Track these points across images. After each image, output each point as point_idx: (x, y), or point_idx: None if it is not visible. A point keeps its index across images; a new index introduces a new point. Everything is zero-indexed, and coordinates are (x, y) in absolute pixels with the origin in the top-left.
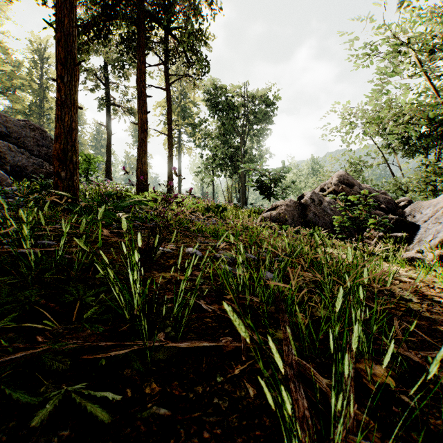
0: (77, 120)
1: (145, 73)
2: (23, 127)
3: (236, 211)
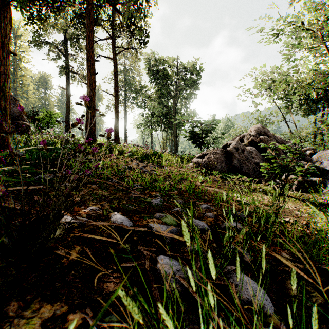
0: (8, 64)
1: (93, 41)
2: None
3: (170, 158)
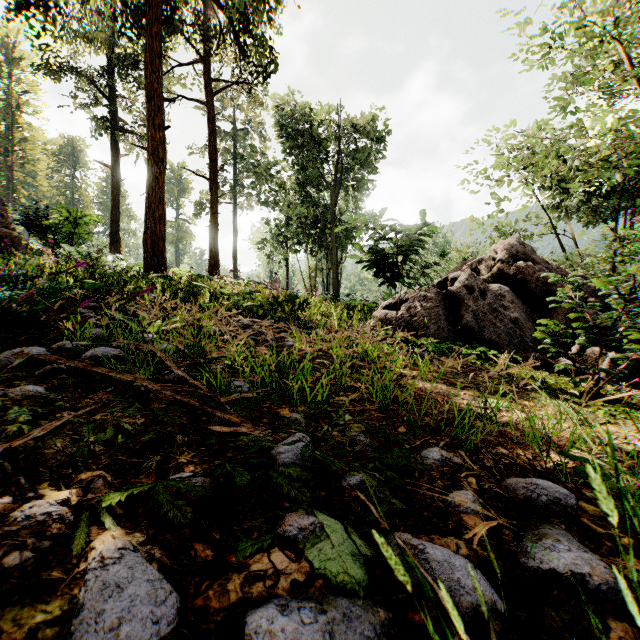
0: None
1: (160, 57)
2: None
3: (326, 308)
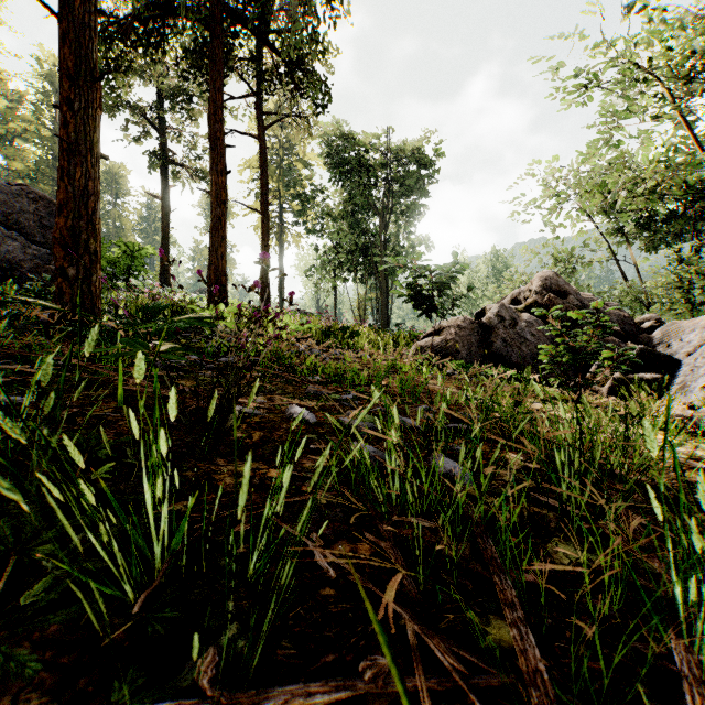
0: (97, 177)
1: (222, 108)
2: (17, 195)
3: (373, 336)
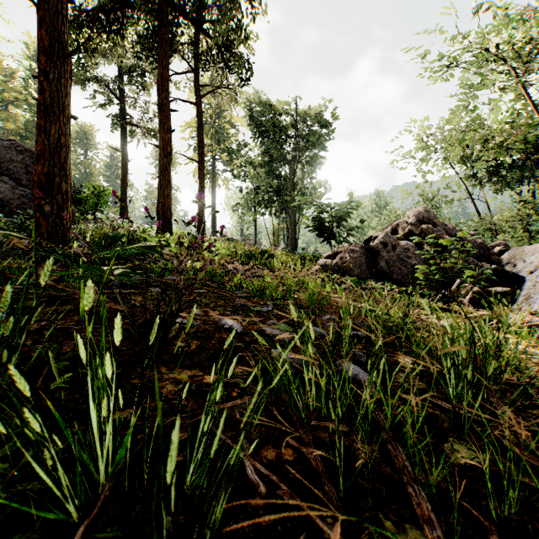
0: (68, 133)
1: (168, 81)
2: (7, 148)
3: (285, 258)
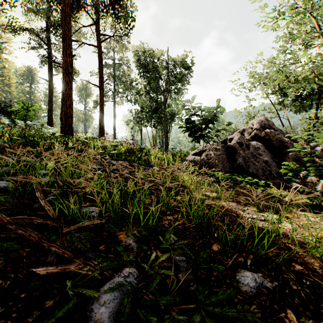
0: None
1: (69, 17)
2: None
3: (161, 155)
